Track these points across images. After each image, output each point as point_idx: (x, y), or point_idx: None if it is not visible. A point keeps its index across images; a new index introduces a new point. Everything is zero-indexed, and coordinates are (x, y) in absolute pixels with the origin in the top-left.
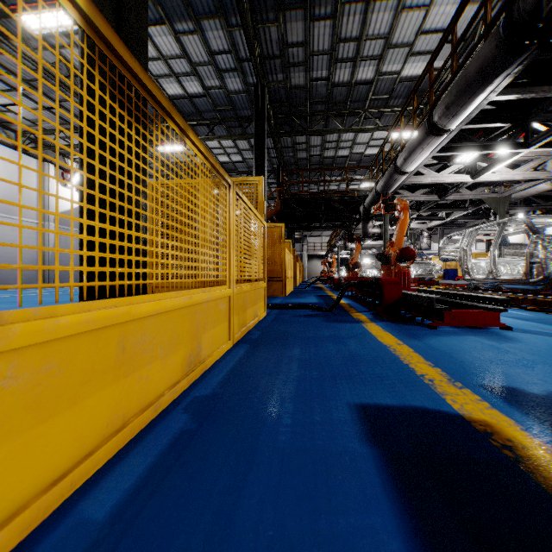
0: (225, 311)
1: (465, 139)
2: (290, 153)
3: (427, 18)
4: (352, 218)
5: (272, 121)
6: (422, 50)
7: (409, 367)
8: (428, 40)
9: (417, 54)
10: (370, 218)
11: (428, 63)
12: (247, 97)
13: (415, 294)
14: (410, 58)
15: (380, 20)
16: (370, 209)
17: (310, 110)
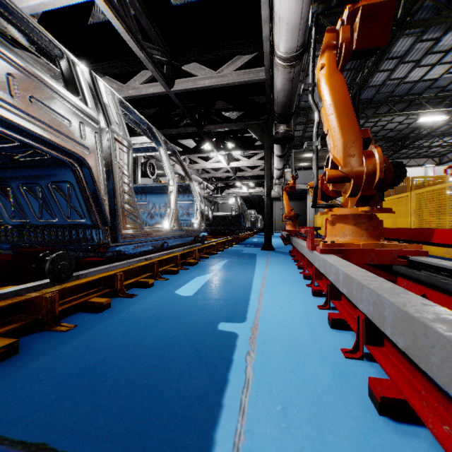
0: None
1: None
2: None
3: None
4: None
5: None
6: None
7: None
8: None
9: None
10: None
11: None
12: None
13: None
14: None
15: None
16: None
17: None
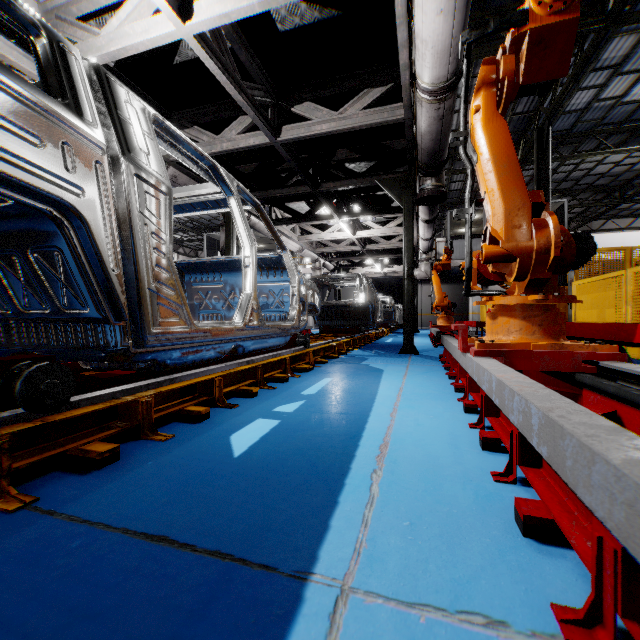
0: None
1: None
2: None
3: None
4: None
5: None
6: None
7: None
8: None
9: None
10: None
11: None
12: None
13: None
14: None
15: None
16: None
17: None
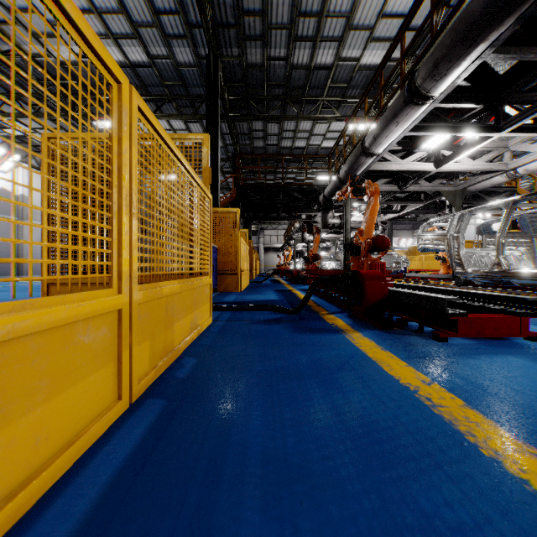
0: (105, 343)
1: (438, 118)
2: (246, 141)
3: None
4: (310, 209)
5: (227, 102)
6: (382, 36)
7: (513, 478)
8: (388, 25)
9: (377, 40)
10: (330, 208)
11: (399, 32)
12: (199, 72)
13: (408, 292)
14: (370, 44)
15: None
16: (330, 198)
17: (268, 94)
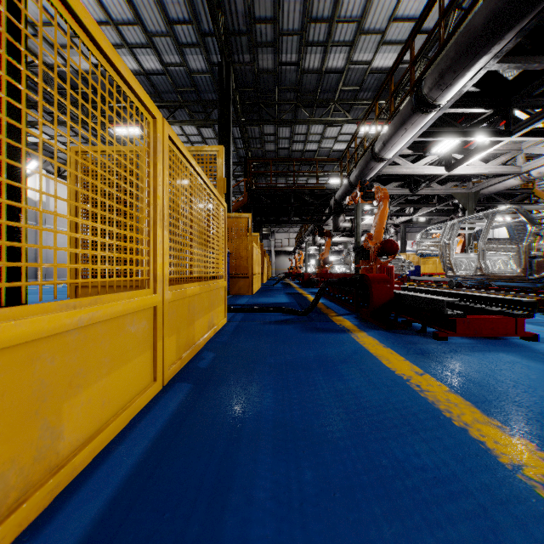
0: (145, 334)
1: (447, 124)
2: (257, 145)
3: (400, 3)
4: (321, 212)
5: (239, 107)
6: (393, 39)
7: (474, 440)
8: (400, 28)
9: (388, 44)
10: (341, 212)
11: (408, 39)
12: (212, 78)
13: (412, 295)
14: (381, 47)
15: (353, 0)
16: (341, 202)
17: (279, 98)
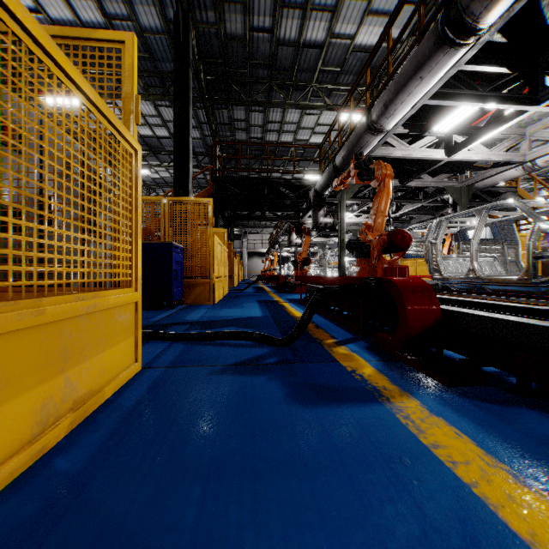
0: None
1: (463, 84)
2: (227, 133)
3: None
4: (298, 208)
5: (203, 81)
6: (380, 10)
7: None
8: None
9: (374, 14)
10: (322, 205)
11: None
12: (169, 41)
13: (488, 317)
14: (366, 19)
15: None
16: (323, 192)
17: (251, 76)
